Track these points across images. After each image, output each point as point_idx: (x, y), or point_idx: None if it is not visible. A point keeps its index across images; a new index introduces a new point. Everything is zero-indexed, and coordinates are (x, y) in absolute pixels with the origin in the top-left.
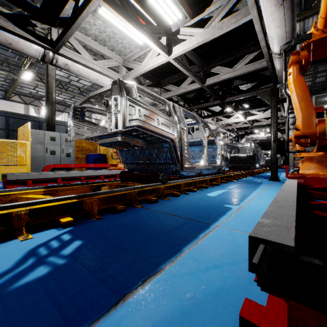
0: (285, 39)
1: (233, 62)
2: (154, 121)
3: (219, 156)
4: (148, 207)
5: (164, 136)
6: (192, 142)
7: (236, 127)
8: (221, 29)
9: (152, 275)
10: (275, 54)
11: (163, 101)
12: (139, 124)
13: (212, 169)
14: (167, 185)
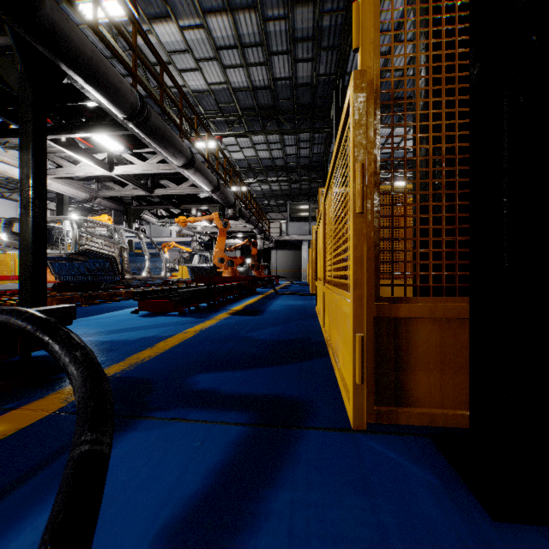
0: (208, 186)
1: (183, 177)
2: (98, 244)
3: (164, 268)
4: (94, 306)
5: (107, 255)
6: (138, 253)
7: (205, 230)
8: (158, 170)
9: (105, 313)
10: (206, 190)
11: (106, 226)
12: (87, 248)
13: (157, 280)
14: (110, 293)
